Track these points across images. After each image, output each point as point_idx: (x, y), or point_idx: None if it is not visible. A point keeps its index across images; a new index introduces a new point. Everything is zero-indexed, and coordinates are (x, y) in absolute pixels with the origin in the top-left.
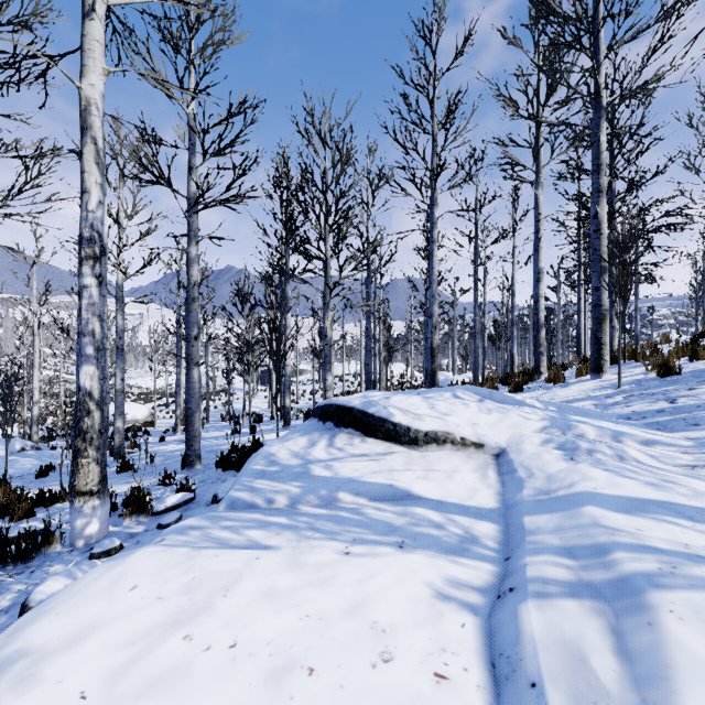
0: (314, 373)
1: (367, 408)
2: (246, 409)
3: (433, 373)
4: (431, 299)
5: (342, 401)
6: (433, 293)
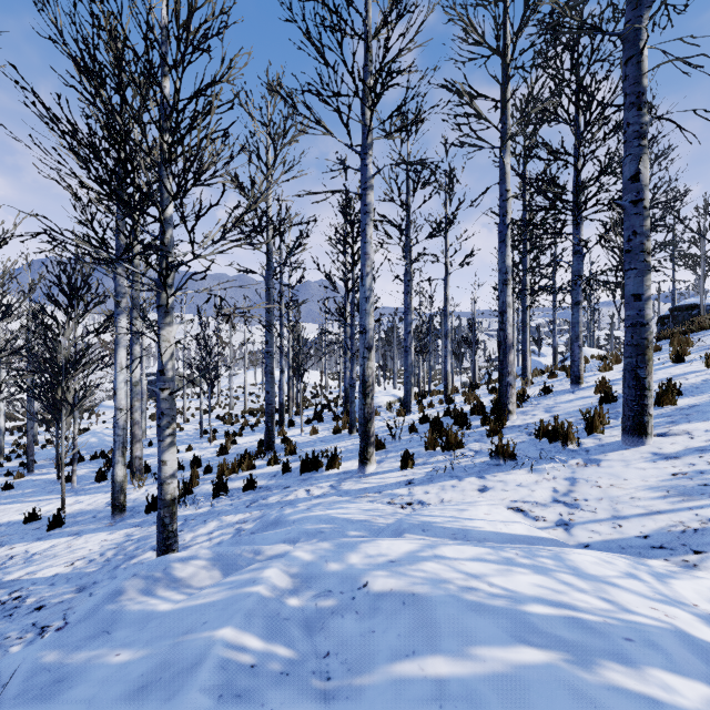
0: (201, 394)
1: None
2: (105, 442)
3: (366, 423)
4: (363, 303)
5: None
6: (366, 294)
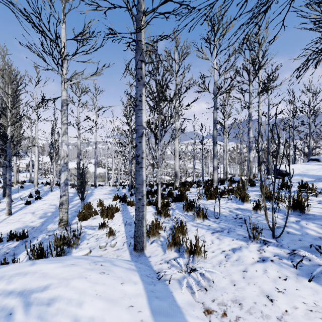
0: None
1: (319, 157)
2: None
3: None
4: None
5: (312, 157)
6: None
